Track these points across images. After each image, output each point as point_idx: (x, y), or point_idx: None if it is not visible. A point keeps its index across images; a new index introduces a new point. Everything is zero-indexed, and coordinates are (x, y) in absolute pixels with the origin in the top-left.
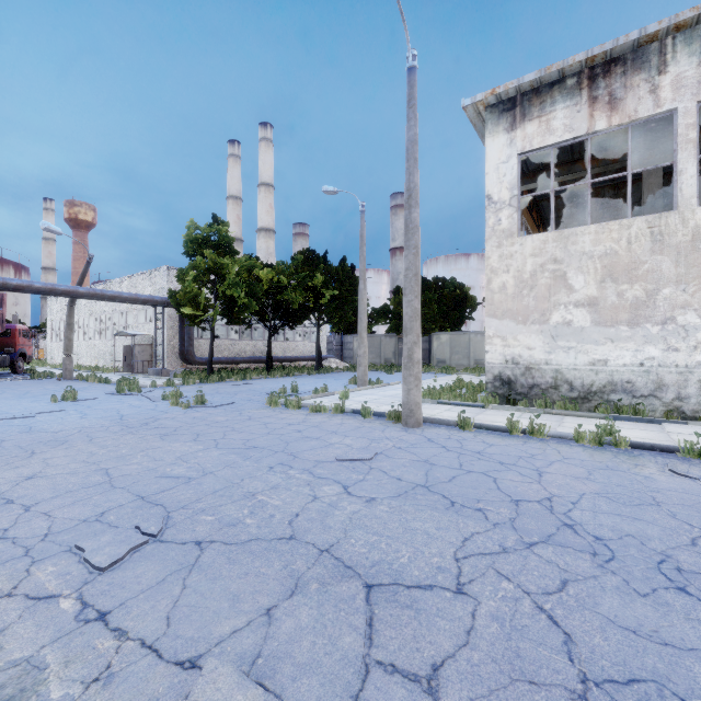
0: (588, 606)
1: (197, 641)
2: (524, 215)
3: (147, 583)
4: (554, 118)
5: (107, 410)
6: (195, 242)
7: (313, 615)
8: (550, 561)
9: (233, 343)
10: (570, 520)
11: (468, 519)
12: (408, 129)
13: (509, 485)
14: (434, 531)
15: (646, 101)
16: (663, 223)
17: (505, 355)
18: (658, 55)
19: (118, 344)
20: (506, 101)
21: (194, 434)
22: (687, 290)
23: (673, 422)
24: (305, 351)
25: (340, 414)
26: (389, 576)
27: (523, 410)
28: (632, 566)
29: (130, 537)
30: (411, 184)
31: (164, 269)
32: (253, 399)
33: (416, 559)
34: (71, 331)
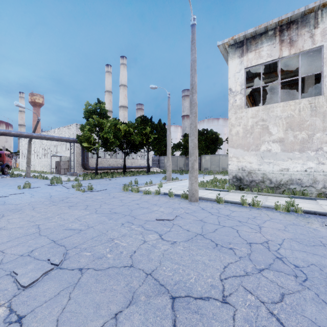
0: (299, 311)
1: None
2: (246, 98)
3: (49, 296)
4: (262, 51)
5: (44, 193)
6: (89, 112)
7: (141, 319)
8: (272, 281)
9: (107, 160)
10: (279, 255)
11: (225, 254)
12: (191, 55)
13: (245, 234)
14: (208, 262)
15: (308, 41)
16: (316, 102)
17: (238, 166)
18: (314, 19)
19: (53, 160)
20: (239, 42)
21: (85, 205)
22: None
23: (322, 199)
24: (141, 163)
25: (158, 195)
26: (184, 291)
27: (247, 193)
28: (318, 284)
29: (44, 266)
30: (193, 82)
31: (75, 125)
32: (116, 187)
33: (199, 279)
34: (30, 154)
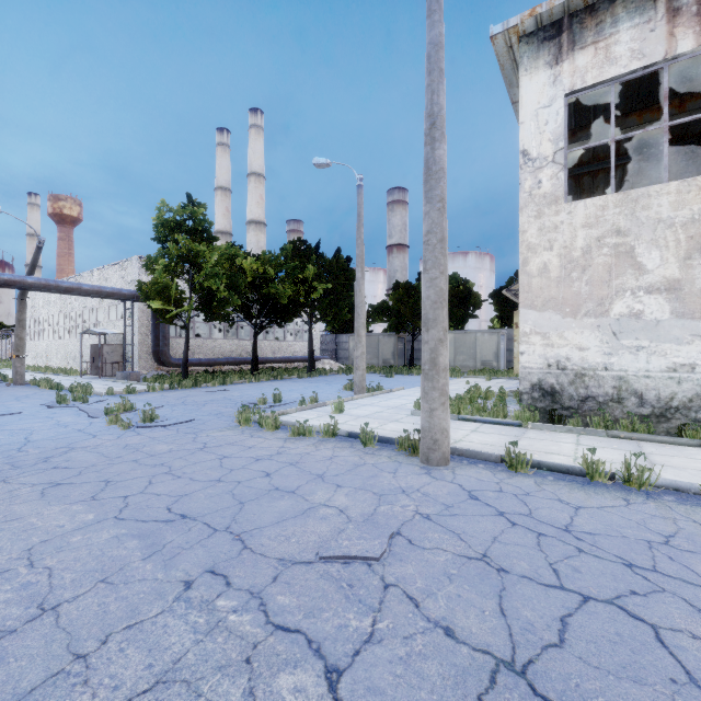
0: None
1: None
2: None
3: None
4: (617, 43)
5: (17, 432)
6: (167, 226)
7: None
8: None
9: (217, 342)
10: None
11: None
12: (429, 27)
13: None
14: None
15: None
16: None
17: (547, 357)
18: None
19: (88, 344)
20: (548, 26)
21: (101, 482)
22: None
23: None
24: (296, 351)
25: (331, 439)
26: None
27: (576, 431)
28: None
29: None
30: (434, 107)
31: (136, 260)
32: (223, 412)
33: None
34: (23, 328)
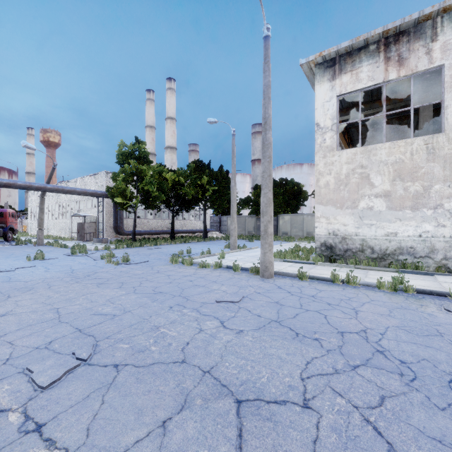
0: (402, 418)
1: (108, 450)
2: (339, 137)
3: (75, 399)
4: (361, 72)
5: (64, 266)
6: (124, 155)
7: (197, 427)
8: (370, 380)
9: (149, 221)
10: (381, 348)
11: (308, 347)
12: (264, 78)
13: (336, 320)
14: (285, 356)
15: (423, 59)
16: (434, 141)
17: (328, 229)
18: (431, 29)
19: (74, 222)
20: (329, 60)
21: (120, 283)
22: (451, 186)
23: (442, 274)
24: (196, 226)
25: (218, 269)
26: (253, 393)
27: (340, 266)
28: (430, 385)
29: (67, 361)
30: (266, 115)
31: (104, 173)
32: (161, 258)
33: (273, 379)
34: (42, 213)
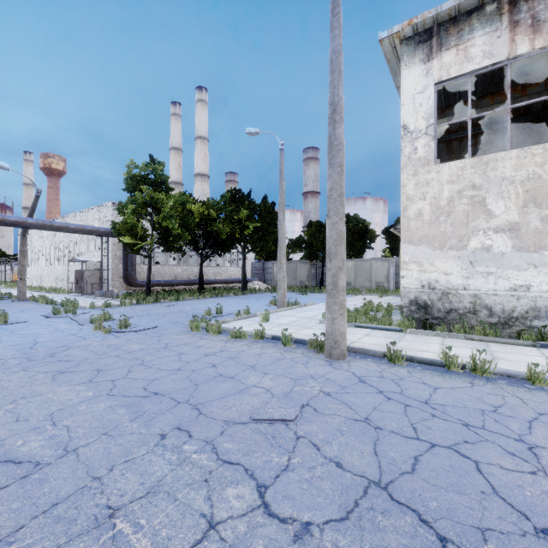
0: None
1: None
2: None
3: None
4: (473, 46)
5: (27, 335)
6: (134, 179)
7: None
8: None
9: (172, 268)
10: None
11: None
12: (331, 39)
13: (507, 483)
14: None
15: None
16: None
17: (421, 280)
18: None
19: (73, 269)
20: (422, 32)
21: (94, 370)
22: None
23: None
24: (233, 274)
25: (259, 340)
26: None
27: (442, 335)
28: None
29: None
30: (335, 98)
31: (110, 205)
32: (178, 321)
33: None
34: (24, 257)
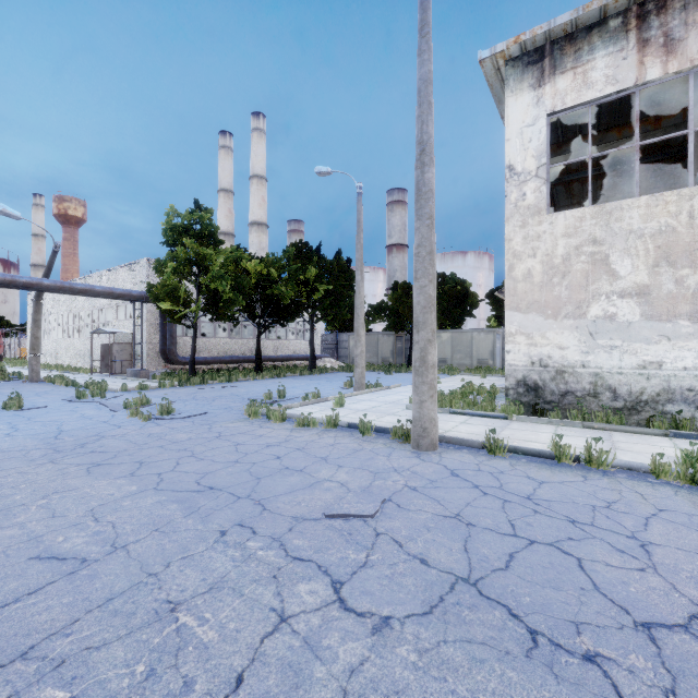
0: None
1: None
2: None
3: None
4: (593, 69)
5: (48, 423)
6: (175, 230)
7: None
8: None
9: (221, 341)
10: None
11: (582, 697)
12: (419, 65)
13: (611, 579)
14: None
15: None
16: None
17: (531, 356)
18: None
19: (98, 342)
20: (532, 52)
21: (136, 463)
22: None
23: None
24: (298, 349)
25: (332, 429)
26: None
27: (555, 423)
28: None
29: None
30: (424, 135)
31: (145, 262)
32: (232, 407)
33: None
34: (38, 328)
